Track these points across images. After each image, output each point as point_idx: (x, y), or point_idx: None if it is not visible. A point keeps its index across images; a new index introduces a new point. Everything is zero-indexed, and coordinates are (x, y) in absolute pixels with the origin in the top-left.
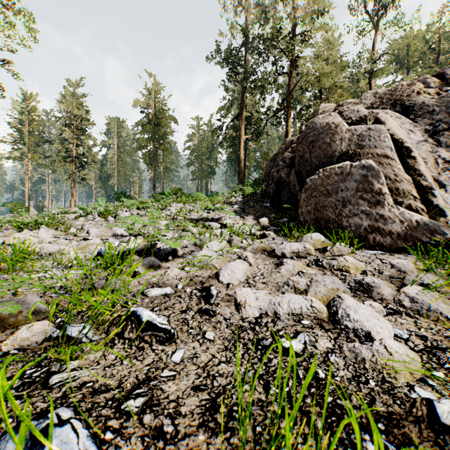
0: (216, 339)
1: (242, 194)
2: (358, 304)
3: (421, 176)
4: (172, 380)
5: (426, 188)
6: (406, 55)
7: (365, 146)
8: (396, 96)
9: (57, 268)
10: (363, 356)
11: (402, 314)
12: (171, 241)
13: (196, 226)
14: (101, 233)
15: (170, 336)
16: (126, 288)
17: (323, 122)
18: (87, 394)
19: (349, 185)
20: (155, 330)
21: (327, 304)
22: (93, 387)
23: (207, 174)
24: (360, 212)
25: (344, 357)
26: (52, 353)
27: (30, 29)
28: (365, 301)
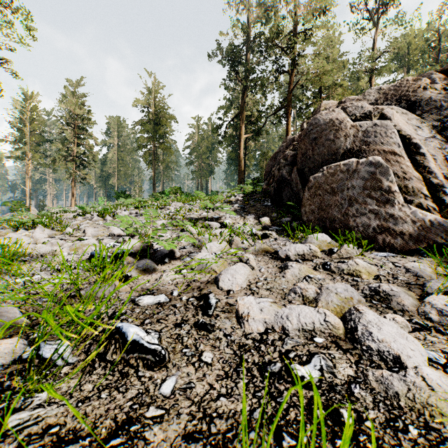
0: (214, 362)
1: (242, 193)
2: (380, 318)
3: (431, 174)
4: (159, 423)
5: (437, 186)
6: (406, 54)
7: (371, 143)
8: (401, 92)
9: (46, 271)
10: (395, 390)
11: (431, 330)
12: (167, 243)
13: (195, 225)
14: (97, 232)
15: (160, 359)
16: (116, 295)
17: (327, 118)
18: (48, 446)
19: (355, 183)
20: (142, 352)
21: (342, 317)
22: (58, 433)
23: (207, 173)
24: (368, 211)
25: (371, 390)
26: (17, 381)
27: (30, 28)
28: (386, 315)
